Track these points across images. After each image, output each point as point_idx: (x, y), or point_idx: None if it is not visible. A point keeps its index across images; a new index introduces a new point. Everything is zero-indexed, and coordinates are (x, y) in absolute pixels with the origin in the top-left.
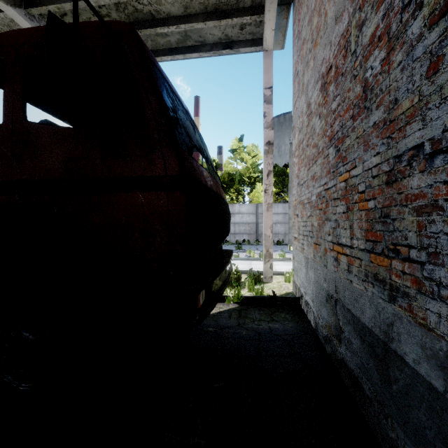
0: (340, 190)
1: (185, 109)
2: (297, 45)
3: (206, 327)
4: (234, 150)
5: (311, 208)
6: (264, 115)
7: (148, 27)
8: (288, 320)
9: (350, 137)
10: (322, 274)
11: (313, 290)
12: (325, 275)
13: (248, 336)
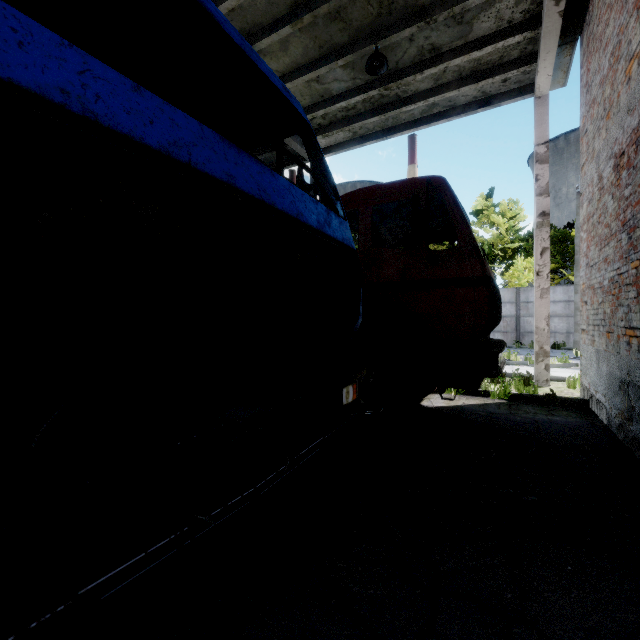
0: (631, 276)
1: (466, 215)
2: (586, 97)
3: (476, 411)
4: (478, 212)
5: (603, 293)
6: (535, 179)
7: (392, 109)
8: (571, 417)
9: (639, 229)
10: (614, 363)
11: (605, 384)
12: (617, 362)
13: (524, 421)
